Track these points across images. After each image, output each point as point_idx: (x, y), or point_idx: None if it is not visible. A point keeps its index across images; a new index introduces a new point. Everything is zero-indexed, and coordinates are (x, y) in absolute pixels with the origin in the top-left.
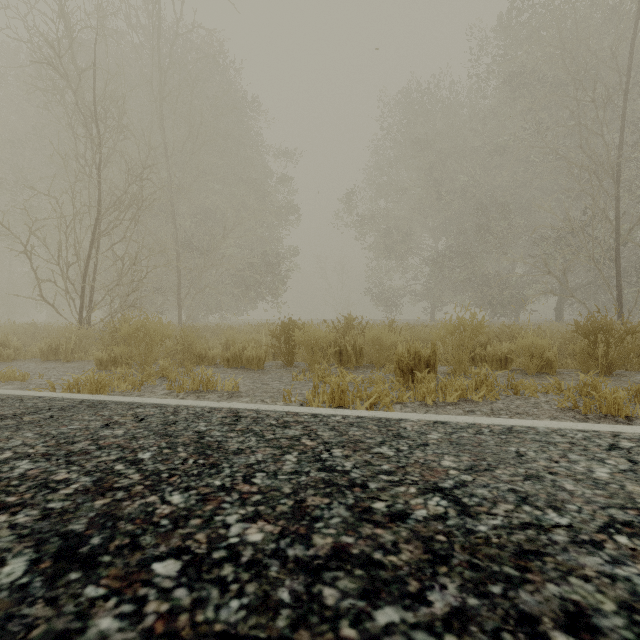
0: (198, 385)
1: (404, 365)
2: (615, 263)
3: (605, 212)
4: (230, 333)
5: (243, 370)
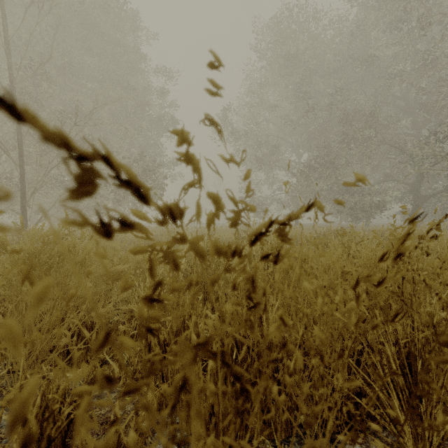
0: None
1: None
2: None
3: None
4: None
5: None
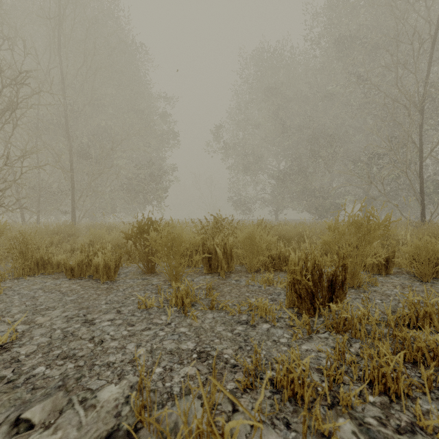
0: None
1: (303, 287)
2: (419, 176)
3: (411, 137)
4: (96, 233)
5: (85, 283)
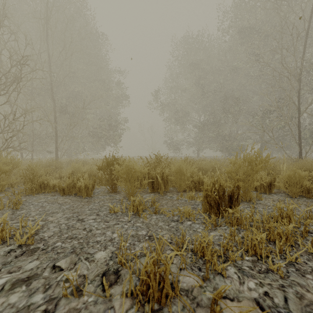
0: None
1: (212, 199)
2: (298, 126)
3: (292, 99)
4: (76, 166)
5: (73, 198)
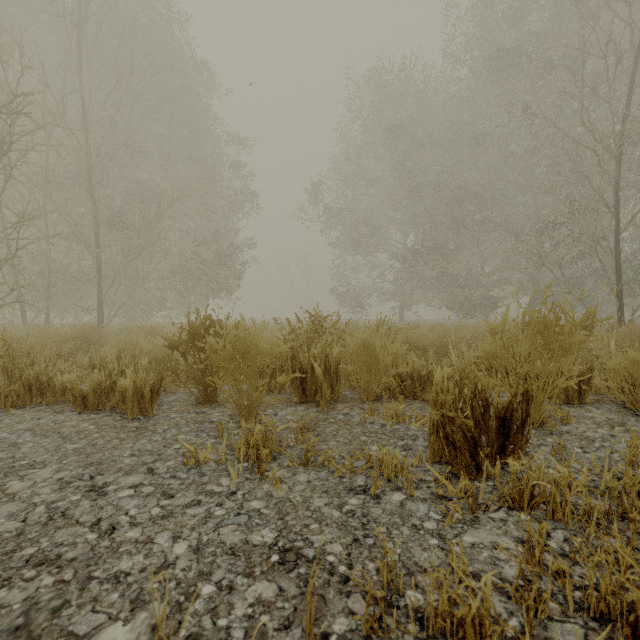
0: None
1: (458, 429)
2: (615, 255)
3: (602, 198)
4: (128, 340)
5: (103, 420)
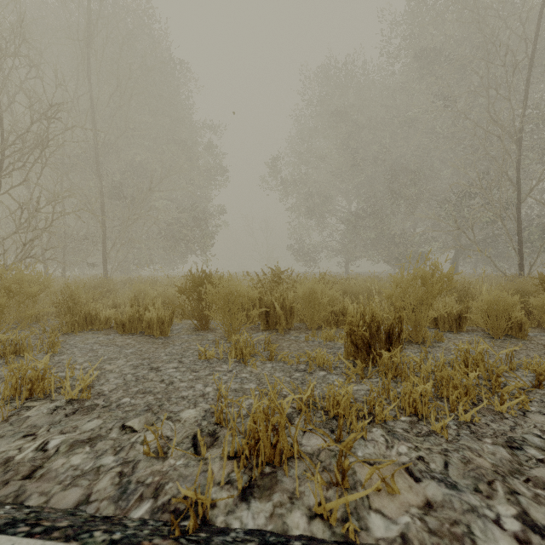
0: (16, 388)
1: (359, 337)
2: (516, 220)
3: (507, 174)
4: (140, 287)
5: (139, 338)
